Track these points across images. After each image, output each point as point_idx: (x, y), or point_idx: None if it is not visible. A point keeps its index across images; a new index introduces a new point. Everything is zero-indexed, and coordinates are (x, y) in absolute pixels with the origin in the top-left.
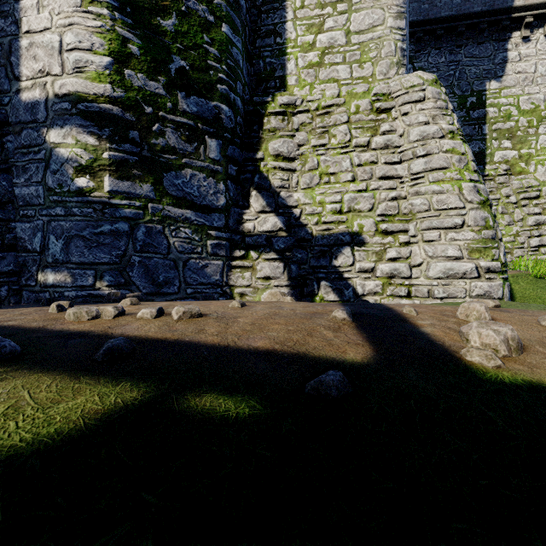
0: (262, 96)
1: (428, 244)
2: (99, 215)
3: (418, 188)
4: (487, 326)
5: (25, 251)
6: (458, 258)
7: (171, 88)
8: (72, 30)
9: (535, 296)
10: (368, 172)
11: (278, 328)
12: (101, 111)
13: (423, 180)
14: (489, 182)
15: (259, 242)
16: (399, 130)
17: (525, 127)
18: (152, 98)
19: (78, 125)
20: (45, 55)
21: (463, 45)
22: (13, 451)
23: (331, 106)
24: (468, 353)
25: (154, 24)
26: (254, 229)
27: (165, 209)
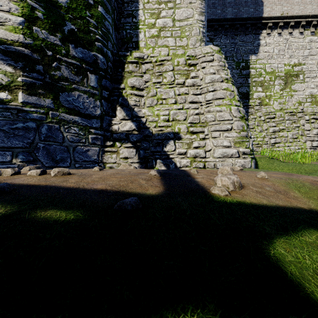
0: (124, 52)
1: (214, 139)
2: (15, 117)
3: (209, 108)
4: (225, 176)
5: None
6: (229, 146)
7: (65, 41)
8: None
9: (268, 167)
10: (183, 99)
11: (115, 179)
12: (16, 51)
13: (212, 104)
14: (251, 109)
15: (121, 137)
16: (200, 76)
17: (268, 81)
18: (52, 46)
19: None
20: None
21: (238, 35)
22: None
23: (164, 60)
24: (213, 189)
25: (53, 0)
26: (118, 129)
27: (60, 115)
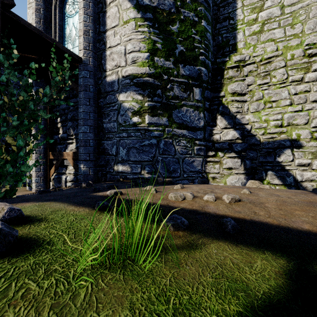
0: (221, 58)
1: None
2: (143, 136)
3: None
4: None
5: (108, 154)
6: None
7: (176, 63)
8: (131, 42)
9: None
10: (302, 98)
11: (302, 213)
12: (144, 81)
13: None
14: None
15: (224, 147)
16: None
17: None
18: (167, 70)
19: (133, 90)
20: (117, 57)
21: None
22: (275, 297)
23: (271, 57)
24: None
25: (168, 30)
26: (220, 139)
27: (173, 130)
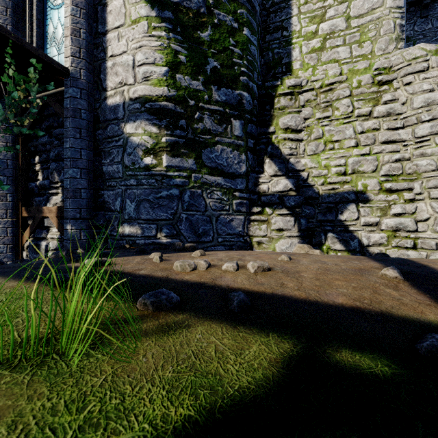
0: (272, 81)
1: (436, 201)
2: (159, 184)
3: (423, 150)
4: None
5: (109, 210)
6: None
7: (207, 84)
8: (142, 50)
9: None
10: (370, 138)
11: (342, 284)
12: (160, 107)
13: (429, 142)
14: None
15: (273, 200)
16: (402, 98)
17: None
18: (194, 93)
19: (145, 119)
20: (123, 71)
21: None
22: (252, 392)
23: (334, 83)
24: None
25: (196, 37)
26: (268, 190)
27: (203, 177)
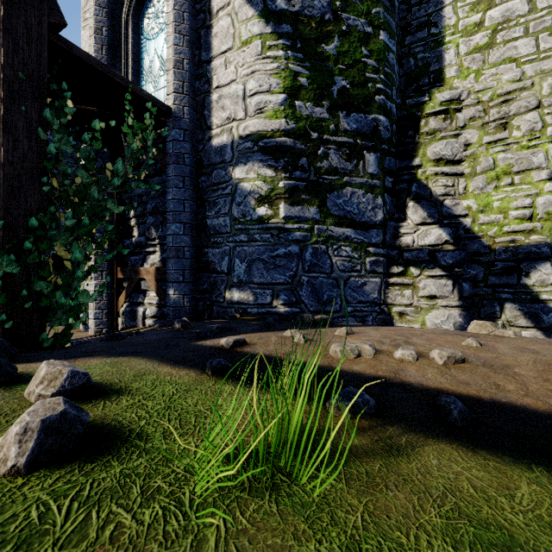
0: (415, 97)
1: None
2: (275, 239)
3: None
4: None
5: (215, 272)
6: None
7: (334, 110)
8: (254, 77)
9: None
10: None
11: None
12: (277, 145)
13: None
14: None
15: (421, 257)
16: None
17: None
18: (317, 124)
19: (258, 161)
20: (231, 103)
21: None
22: None
23: (511, 92)
24: None
25: (319, 52)
26: (413, 243)
27: (328, 229)
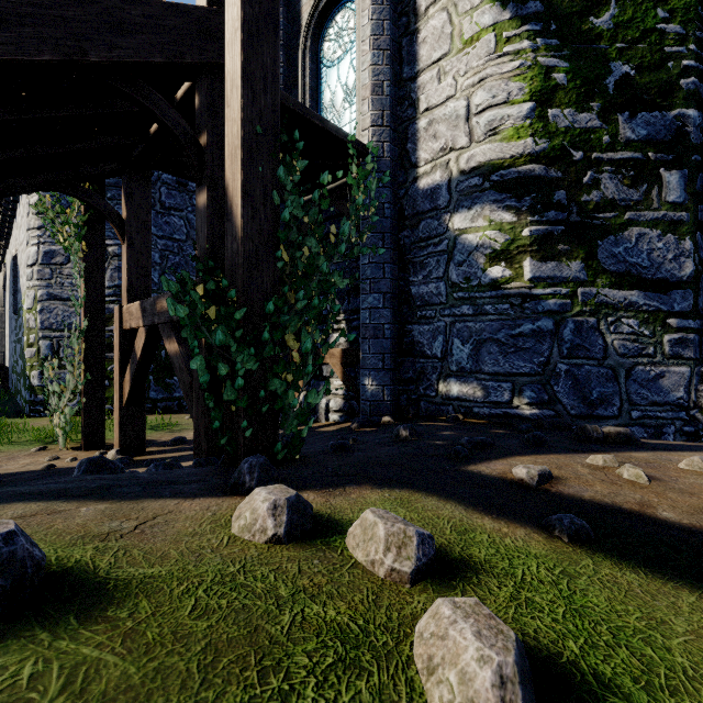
0: None
1: None
2: (517, 311)
3: None
4: None
5: (423, 356)
6: None
7: (608, 112)
8: (484, 86)
9: None
10: None
11: None
12: (519, 176)
13: None
14: None
15: None
16: None
17: None
18: (581, 137)
19: (490, 202)
20: (447, 128)
21: None
22: None
23: None
24: None
25: (585, 30)
26: None
27: (599, 293)
